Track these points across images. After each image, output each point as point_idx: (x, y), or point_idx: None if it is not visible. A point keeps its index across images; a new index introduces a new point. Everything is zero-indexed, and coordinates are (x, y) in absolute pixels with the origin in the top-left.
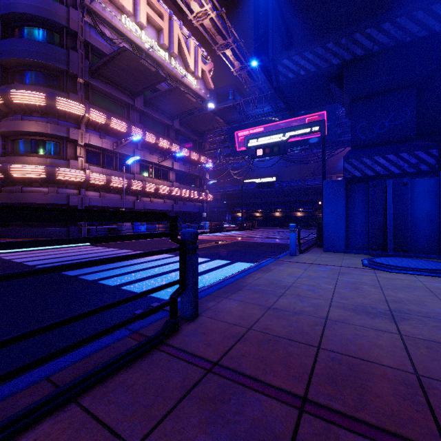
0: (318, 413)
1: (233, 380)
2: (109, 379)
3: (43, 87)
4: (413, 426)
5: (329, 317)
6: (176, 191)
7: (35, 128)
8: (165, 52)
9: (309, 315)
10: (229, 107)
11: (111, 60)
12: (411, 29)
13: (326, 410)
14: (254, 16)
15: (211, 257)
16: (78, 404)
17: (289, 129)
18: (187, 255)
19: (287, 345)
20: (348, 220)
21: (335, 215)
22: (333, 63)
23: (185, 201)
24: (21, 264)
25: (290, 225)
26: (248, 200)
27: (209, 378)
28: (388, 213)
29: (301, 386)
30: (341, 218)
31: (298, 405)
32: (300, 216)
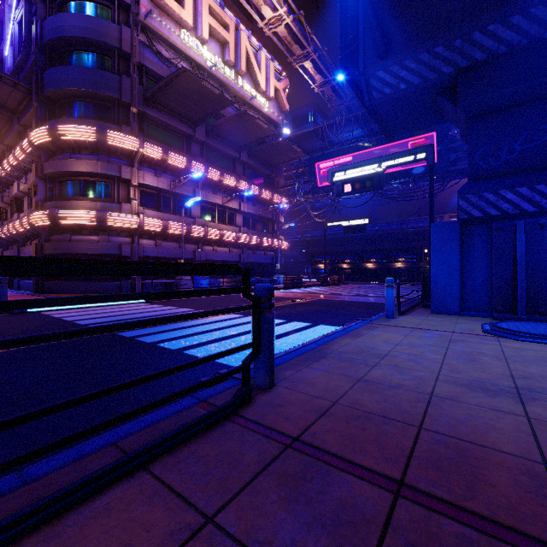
0: (417, 499)
1: (316, 457)
2: (179, 448)
3: (93, 119)
4: (535, 522)
5: (435, 393)
6: (243, 238)
7: (84, 167)
8: (231, 69)
9: (409, 389)
10: (309, 132)
11: (168, 84)
12: None
13: (427, 496)
14: (340, 20)
15: (287, 318)
16: (148, 471)
17: (386, 158)
18: (261, 314)
19: (381, 423)
20: (463, 274)
21: (446, 266)
22: (444, 71)
23: (255, 250)
24: (72, 323)
25: (386, 280)
26: (332, 247)
27: (288, 454)
28: (519, 265)
29: (397, 469)
30: (454, 270)
31: (392, 489)
32: (400, 267)
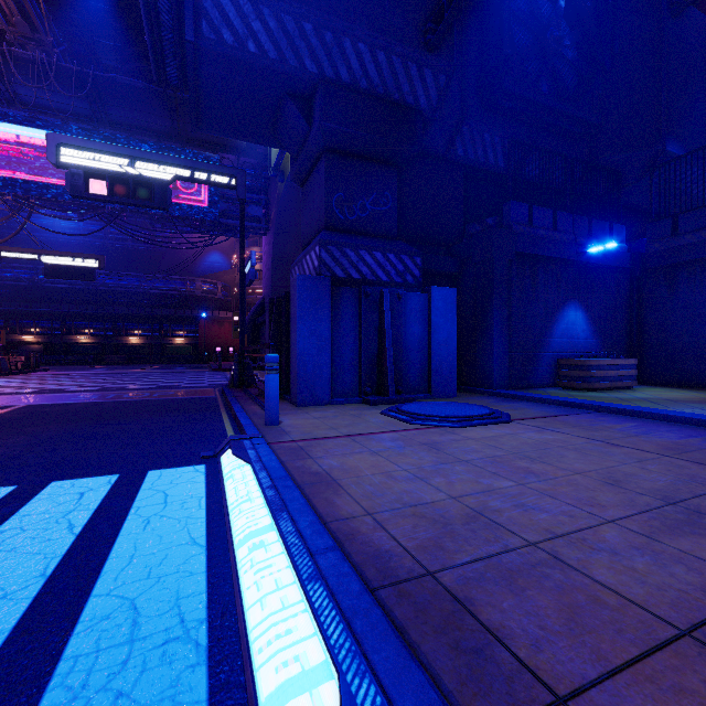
0: None
1: None
2: None
3: None
4: None
5: None
6: None
7: None
8: None
9: None
10: None
11: None
12: (402, 85)
13: None
14: None
15: (11, 476)
16: None
17: (176, 162)
18: None
19: None
20: (333, 349)
21: (316, 339)
22: (307, 66)
23: None
24: None
25: (270, 357)
26: None
27: None
28: (388, 338)
29: None
30: (325, 344)
31: None
32: (136, 343)
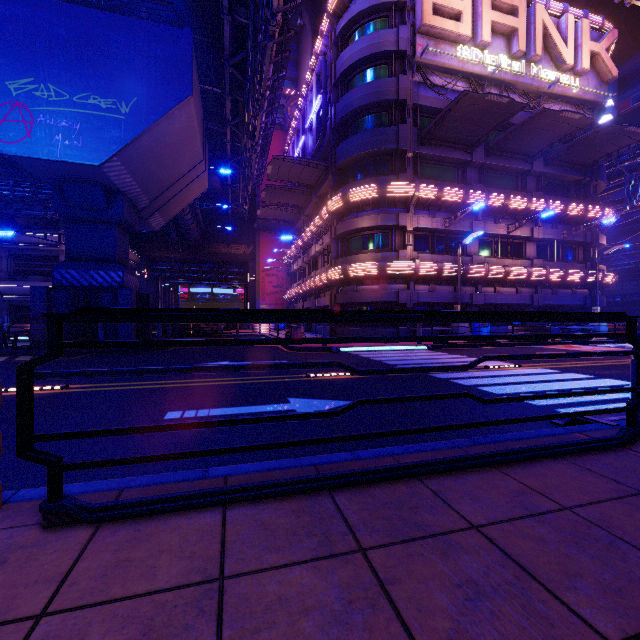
0: None
1: None
2: (580, 454)
3: (374, 176)
4: None
5: None
6: (537, 274)
7: (367, 223)
8: (520, 61)
9: None
10: None
11: (445, 116)
12: None
13: None
14: None
15: None
16: (563, 459)
17: None
18: None
19: None
20: None
21: None
22: None
23: (555, 288)
24: (382, 362)
25: None
26: None
27: None
28: None
29: None
30: None
31: None
32: None
